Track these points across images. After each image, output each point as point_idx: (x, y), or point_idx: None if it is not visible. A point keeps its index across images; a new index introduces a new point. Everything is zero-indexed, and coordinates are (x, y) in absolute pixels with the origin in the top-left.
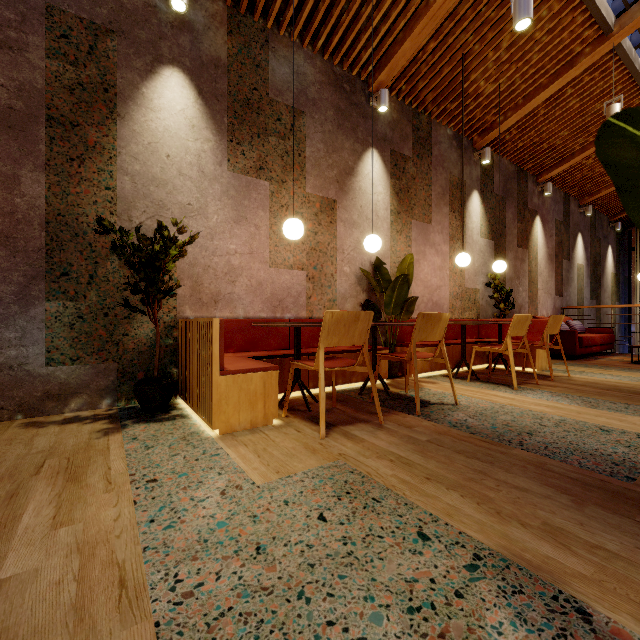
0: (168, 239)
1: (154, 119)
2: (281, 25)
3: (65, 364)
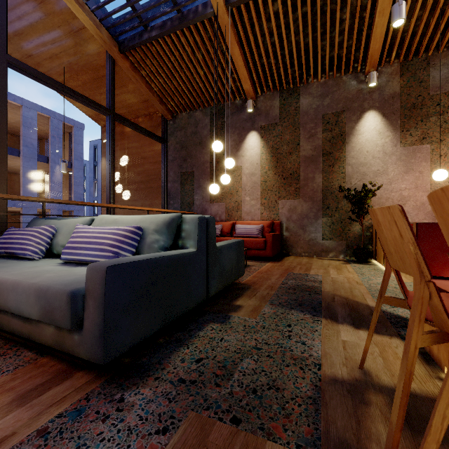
0: (367, 190)
1: (361, 138)
2: (439, 48)
3: (328, 240)
